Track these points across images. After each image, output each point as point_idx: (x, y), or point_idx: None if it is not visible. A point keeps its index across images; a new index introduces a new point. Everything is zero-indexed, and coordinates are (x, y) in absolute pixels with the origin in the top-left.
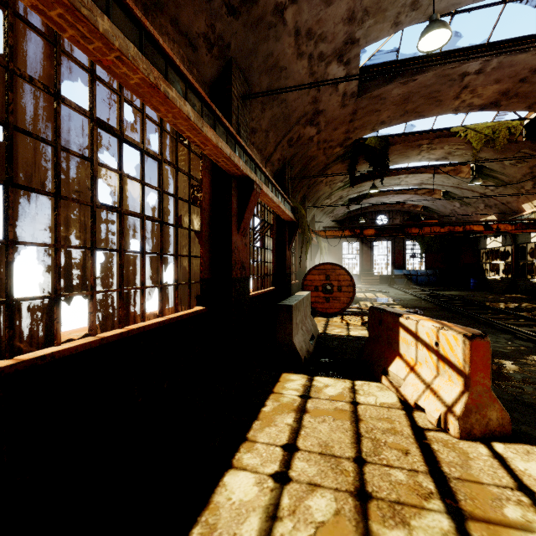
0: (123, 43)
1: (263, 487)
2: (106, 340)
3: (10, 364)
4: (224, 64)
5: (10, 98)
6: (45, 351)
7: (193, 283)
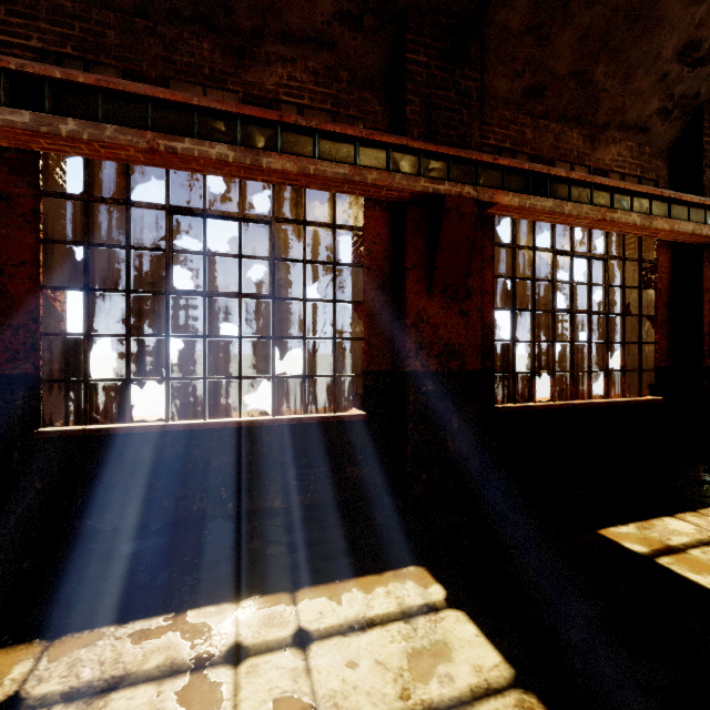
0: (579, 209)
1: (701, 533)
2: (563, 406)
3: (516, 406)
4: (691, 116)
5: (514, 263)
6: (529, 404)
7: (643, 371)
